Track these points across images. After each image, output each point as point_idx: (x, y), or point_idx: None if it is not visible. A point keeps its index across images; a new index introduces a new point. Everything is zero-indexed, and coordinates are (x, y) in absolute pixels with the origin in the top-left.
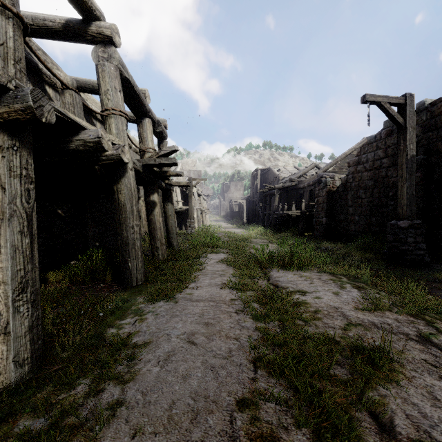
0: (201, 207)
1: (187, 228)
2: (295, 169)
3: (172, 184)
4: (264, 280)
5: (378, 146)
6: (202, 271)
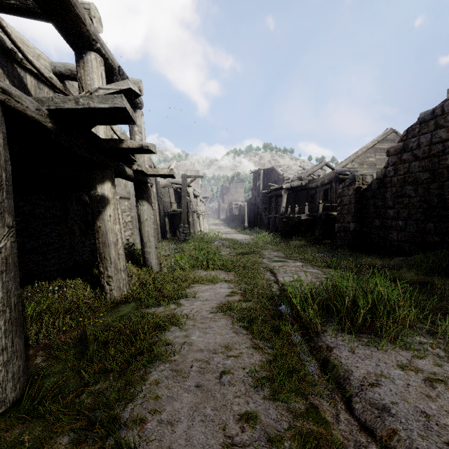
0: (197, 210)
1: (180, 235)
2: (300, 169)
3: (145, 172)
4: (344, 405)
5: (438, 124)
6: (176, 354)
